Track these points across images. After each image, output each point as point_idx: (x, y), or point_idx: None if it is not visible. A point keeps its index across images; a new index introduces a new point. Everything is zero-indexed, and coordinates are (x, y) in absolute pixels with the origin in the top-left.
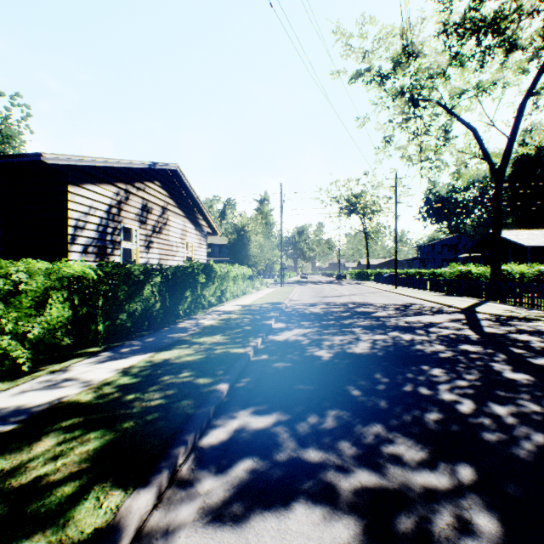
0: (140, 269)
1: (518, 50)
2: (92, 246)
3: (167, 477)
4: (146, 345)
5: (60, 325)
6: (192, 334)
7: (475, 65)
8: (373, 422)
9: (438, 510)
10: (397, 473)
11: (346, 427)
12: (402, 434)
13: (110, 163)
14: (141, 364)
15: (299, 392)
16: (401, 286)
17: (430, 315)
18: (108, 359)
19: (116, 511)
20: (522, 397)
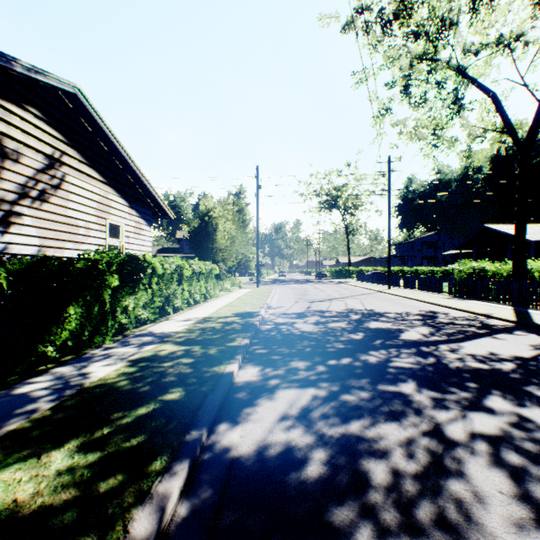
0: None
1: None
2: None
3: None
4: None
5: None
6: None
7: None
8: None
9: None
10: None
11: None
12: None
13: None
14: None
15: None
16: (392, 285)
17: (491, 338)
18: None
19: None
20: None
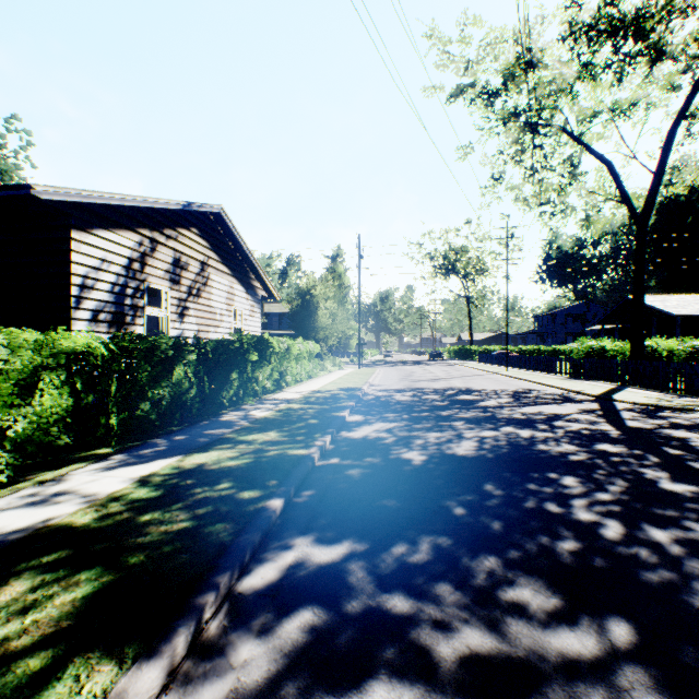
0: (169, 342)
1: (666, 60)
2: (104, 313)
3: (186, 641)
4: (175, 445)
5: (55, 417)
6: (238, 430)
7: (612, 77)
8: (484, 554)
9: (585, 692)
10: (521, 631)
11: (446, 562)
12: (526, 572)
13: (128, 201)
14: (165, 471)
15: (381, 510)
16: (514, 366)
17: (554, 405)
18: (121, 464)
19: (101, 698)
20: (688, 516)
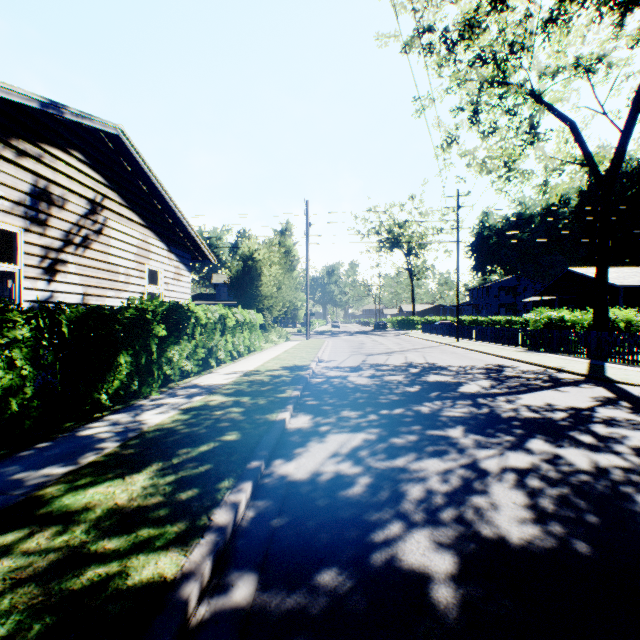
0: None
1: (638, 8)
2: None
3: None
4: None
5: None
6: (82, 469)
7: (593, 12)
8: None
9: None
10: None
11: None
12: None
13: None
14: None
15: None
16: (461, 337)
17: (553, 390)
18: None
19: None
20: None
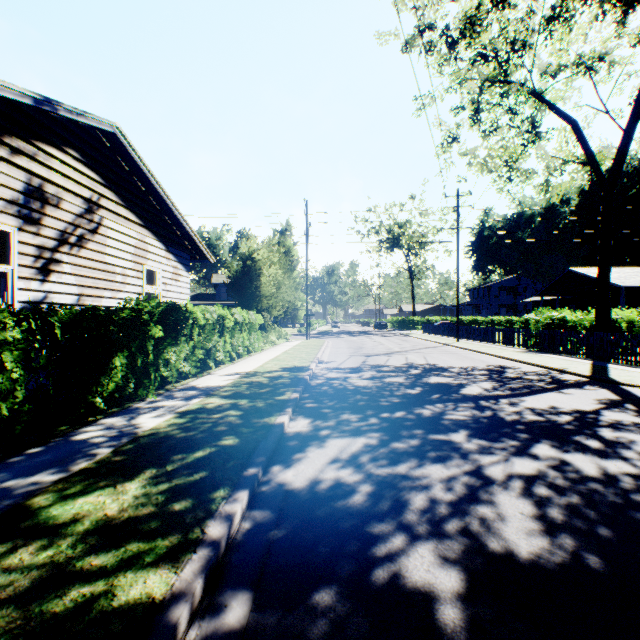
0: None
1: None
2: None
3: None
4: None
5: None
6: (73, 476)
7: (596, 9)
8: None
9: None
10: None
11: None
12: None
13: None
14: None
15: None
16: (462, 337)
17: (557, 392)
18: None
19: None
20: None
